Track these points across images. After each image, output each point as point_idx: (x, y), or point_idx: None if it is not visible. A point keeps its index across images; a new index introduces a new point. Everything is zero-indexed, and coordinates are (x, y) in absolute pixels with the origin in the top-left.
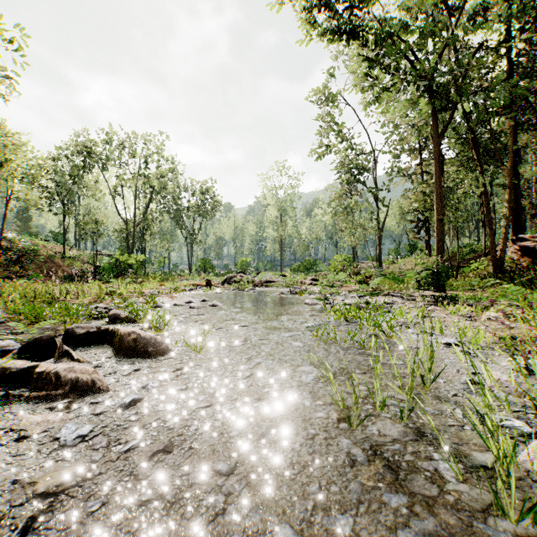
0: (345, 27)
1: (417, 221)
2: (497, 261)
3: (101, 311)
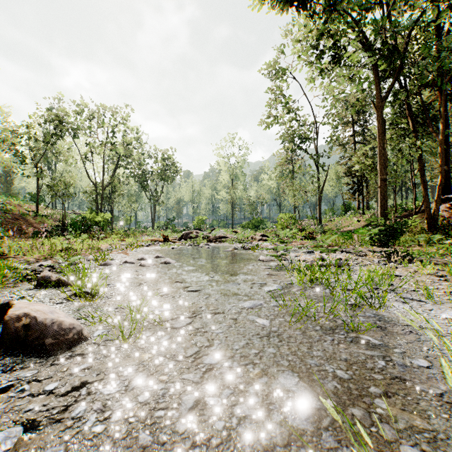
0: None
1: (352, 184)
2: (430, 218)
3: (31, 273)
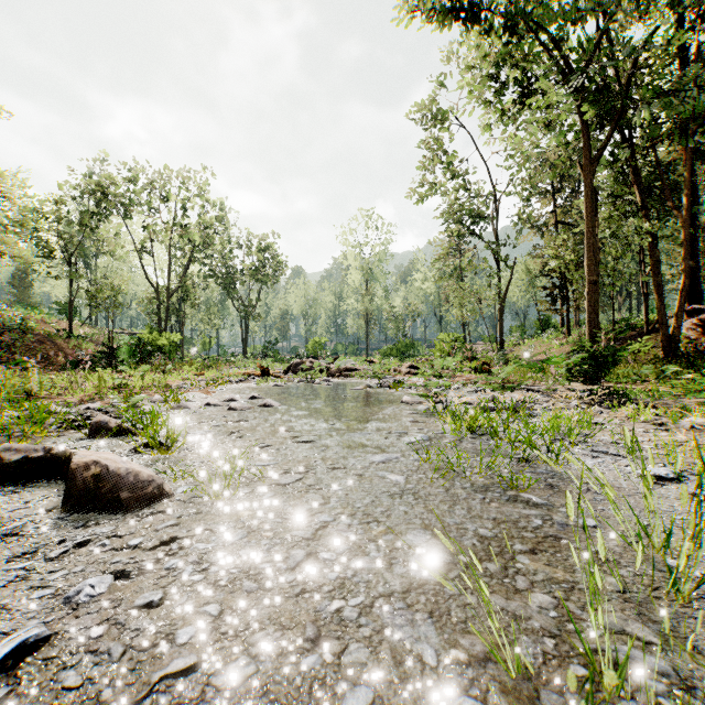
0: (458, 7)
1: (551, 288)
2: (668, 341)
3: (81, 417)
